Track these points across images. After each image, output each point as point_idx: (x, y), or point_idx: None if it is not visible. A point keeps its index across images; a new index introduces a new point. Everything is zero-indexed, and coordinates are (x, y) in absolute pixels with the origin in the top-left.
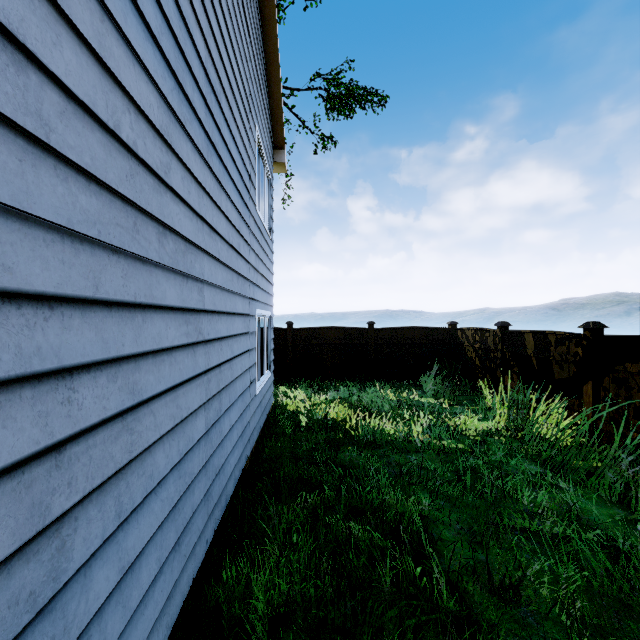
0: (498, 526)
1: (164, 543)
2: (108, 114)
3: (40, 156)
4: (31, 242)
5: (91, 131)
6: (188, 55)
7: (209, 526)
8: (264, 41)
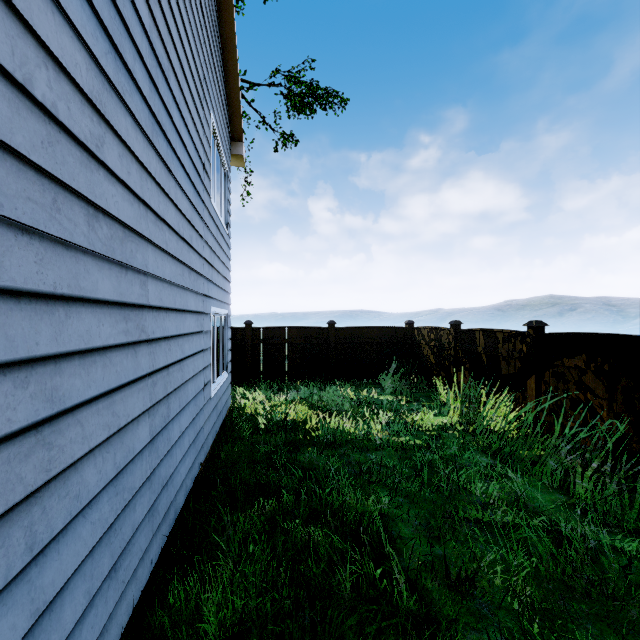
0: (454, 519)
1: (95, 572)
2: (14, 63)
3: None
4: None
5: None
6: (127, 18)
7: (154, 544)
8: (220, 25)
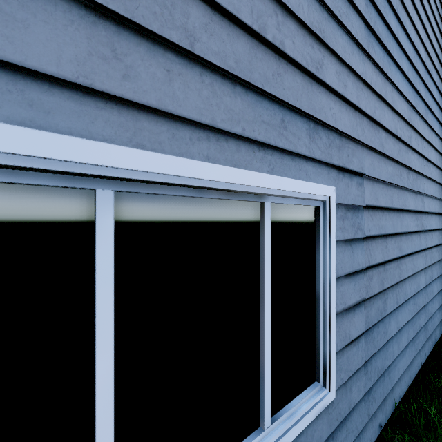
0: None
1: (408, 332)
2: (394, 129)
3: (381, 158)
4: (380, 189)
5: (390, 140)
6: (417, 67)
7: (426, 346)
8: None
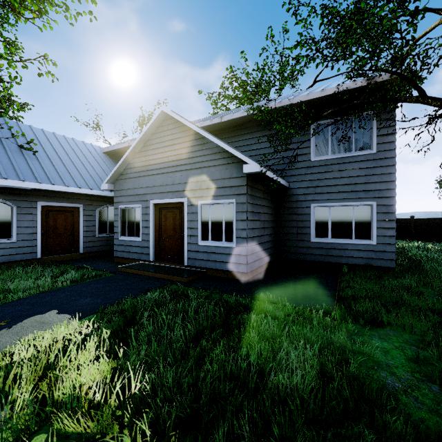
0: None
1: None
2: None
3: None
4: None
5: None
6: None
7: None
8: None
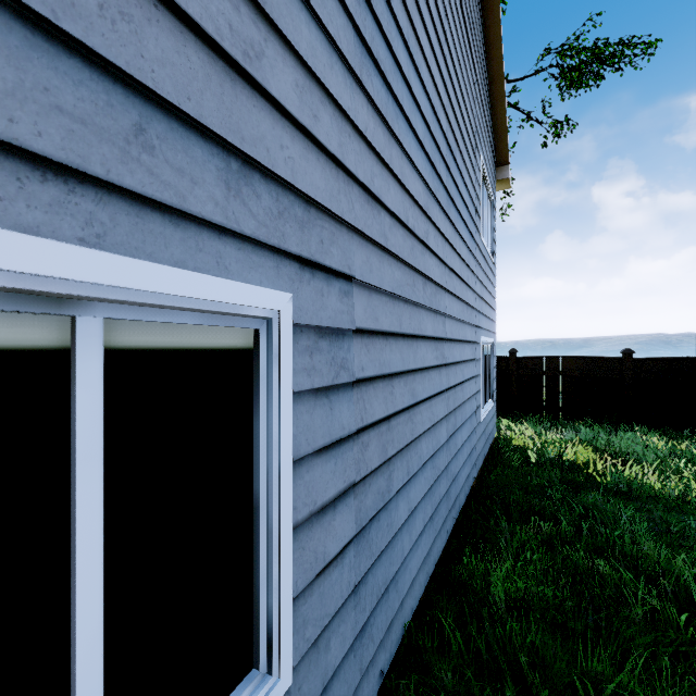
0: None
1: (425, 510)
2: (404, 215)
3: (384, 256)
4: (382, 304)
5: (398, 230)
6: (437, 138)
7: (448, 520)
8: (487, 64)
